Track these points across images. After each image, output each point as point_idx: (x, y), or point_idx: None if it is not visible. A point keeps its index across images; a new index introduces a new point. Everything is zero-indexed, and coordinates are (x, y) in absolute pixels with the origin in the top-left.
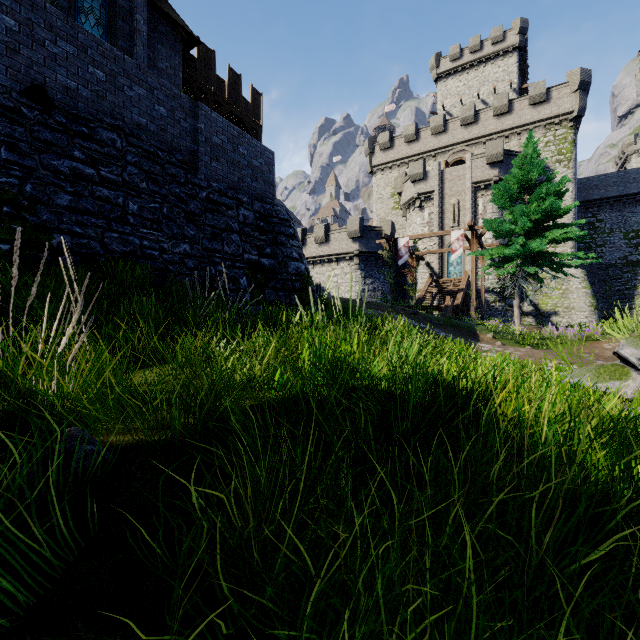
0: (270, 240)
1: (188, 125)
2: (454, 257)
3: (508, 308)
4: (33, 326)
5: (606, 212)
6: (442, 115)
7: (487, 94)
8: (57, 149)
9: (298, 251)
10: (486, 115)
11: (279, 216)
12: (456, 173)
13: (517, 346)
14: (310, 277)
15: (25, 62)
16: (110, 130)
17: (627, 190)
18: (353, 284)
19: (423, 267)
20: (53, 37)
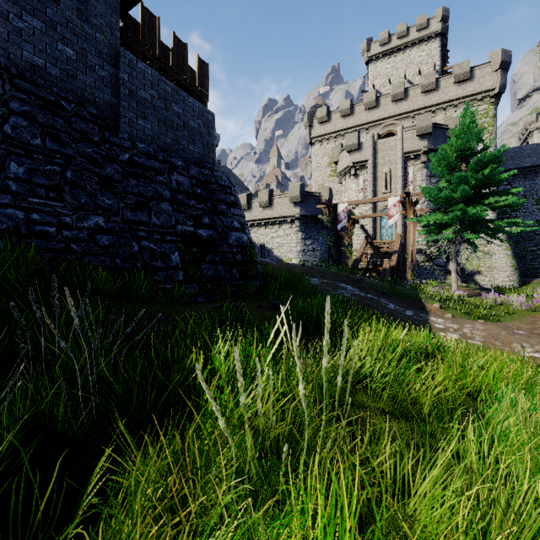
0: (209, 208)
1: (106, 73)
2: (391, 222)
3: (435, 267)
4: None
5: (520, 180)
6: (374, 92)
7: (412, 75)
8: None
9: (240, 220)
10: (414, 92)
11: (219, 182)
12: (388, 144)
13: (466, 318)
14: (253, 247)
15: None
16: None
17: (539, 161)
18: (294, 245)
19: (358, 229)
20: None
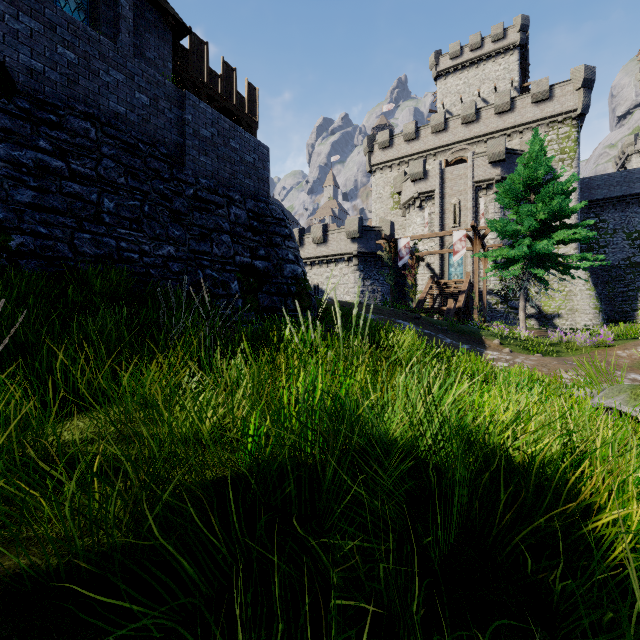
0: (264, 241)
1: (174, 116)
2: (456, 258)
3: (510, 310)
4: None
5: (609, 212)
6: (442, 113)
7: (488, 92)
8: (18, 138)
9: (294, 253)
10: (487, 113)
11: (274, 215)
12: (457, 172)
13: (526, 353)
14: (307, 280)
15: None
16: (83, 118)
17: (630, 190)
18: (352, 285)
19: (423, 268)
20: (14, 11)
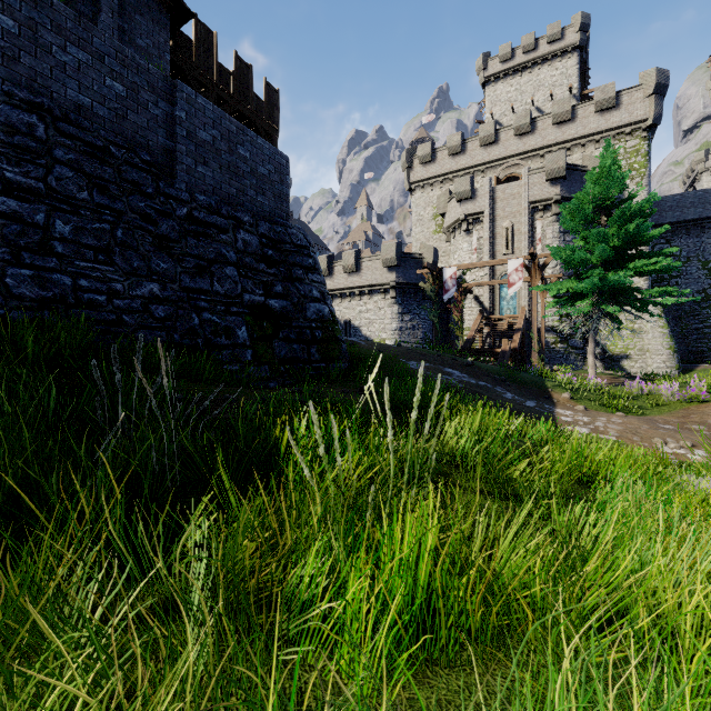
0: (282, 274)
1: (161, 112)
2: (512, 291)
3: (571, 350)
4: None
5: (682, 238)
6: (492, 123)
7: (543, 101)
8: None
9: (320, 288)
10: (544, 123)
11: (294, 242)
12: (510, 191)
13: (603, 410)
14: (336, 322)
15: None
16: (26, 110)
17: (707, 212)
18: (389, 321)
19: (471, 301)
20: None
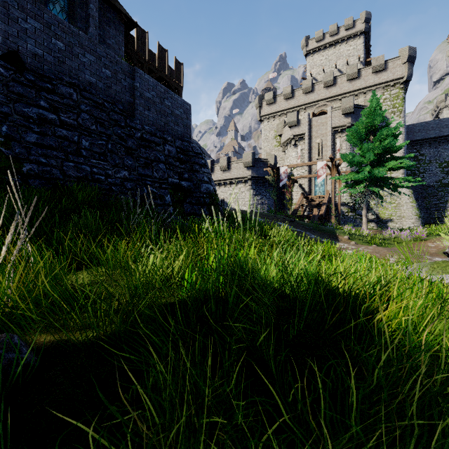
0: (187, 168)
1: (127, 84)
2: (319, 180)
3: (357, 216)
4: (2, 234)
5: (426, 148)
6: (310, 80)
7: (342, 65)
8: (27, 100)
9: (208, 176)
10: (341, 80)
11: (194, 151)
12: (320, 121)
13: (366, 245)
14: (217, 195)
15: (3, 34)
16: (68, 86)
17: (441, 133)
18: (247, 199)
19: (297, 187)
20: (24, 16)
